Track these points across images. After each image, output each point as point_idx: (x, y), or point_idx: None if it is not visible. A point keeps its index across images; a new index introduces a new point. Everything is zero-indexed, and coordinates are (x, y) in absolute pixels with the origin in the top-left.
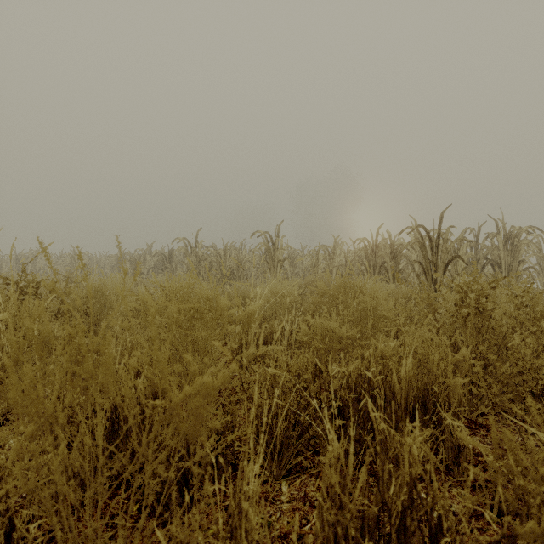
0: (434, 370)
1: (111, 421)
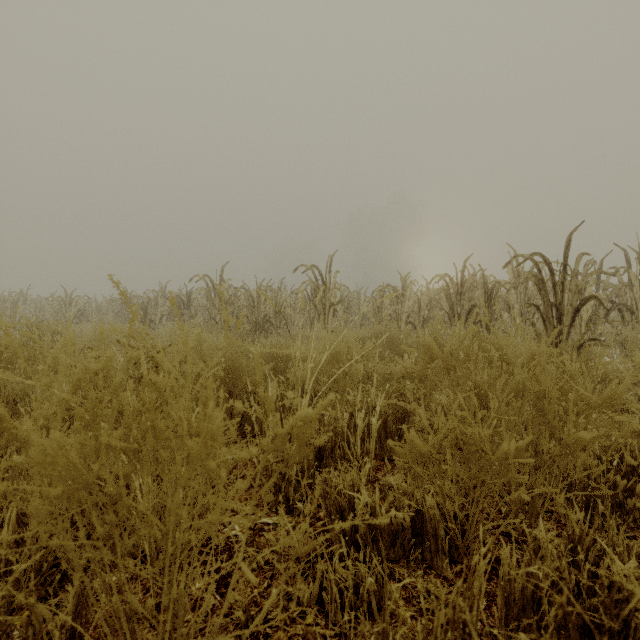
0: None
1: None
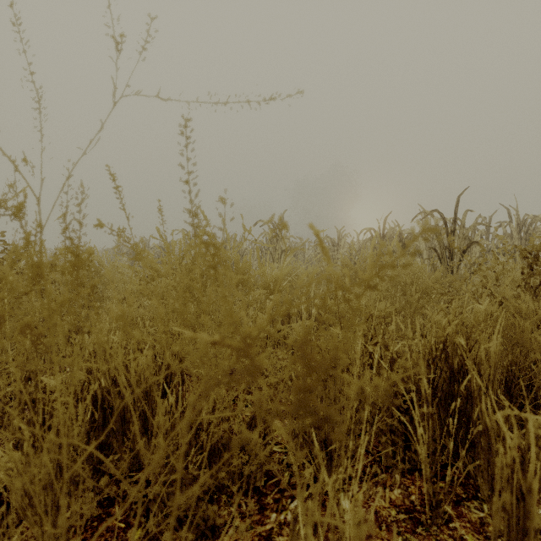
0: (525, 344)
1: (102, 411)
